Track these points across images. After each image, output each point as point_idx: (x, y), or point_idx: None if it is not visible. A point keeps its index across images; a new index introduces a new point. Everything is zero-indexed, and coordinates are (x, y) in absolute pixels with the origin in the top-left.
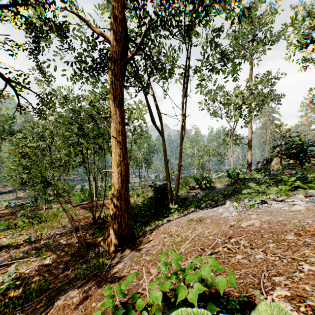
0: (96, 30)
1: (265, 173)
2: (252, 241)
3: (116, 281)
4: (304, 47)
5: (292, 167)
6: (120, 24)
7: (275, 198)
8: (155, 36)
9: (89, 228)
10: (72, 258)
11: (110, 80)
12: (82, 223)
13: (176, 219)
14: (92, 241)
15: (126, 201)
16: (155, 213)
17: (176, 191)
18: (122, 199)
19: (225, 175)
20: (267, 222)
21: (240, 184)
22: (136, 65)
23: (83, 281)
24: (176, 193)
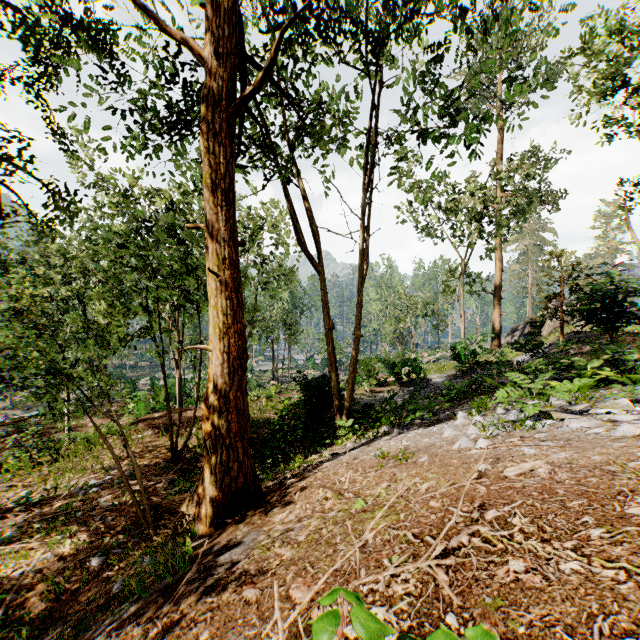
0: (173, 33)
1: (533, 350)
2: (542, 518)
3: (207, 619)
4: (611, 94)
5: (583, 338)
6: (228, 21)
7: (568, 406)
8: (304, 55)
9: (164, 471)
10: (122, 541)
11: (205, 145)
12: (149, 460)
13: (350, 452)
14: (165, 504)
15: (240, 415)
16: (306, 438)
17: (350, 390)
18: (231, 410)
19: (448, 356)
20: (565, 466)
21: (484, 375)
22: (264, 121)
23: (135, 606)
24: (351, 394)
